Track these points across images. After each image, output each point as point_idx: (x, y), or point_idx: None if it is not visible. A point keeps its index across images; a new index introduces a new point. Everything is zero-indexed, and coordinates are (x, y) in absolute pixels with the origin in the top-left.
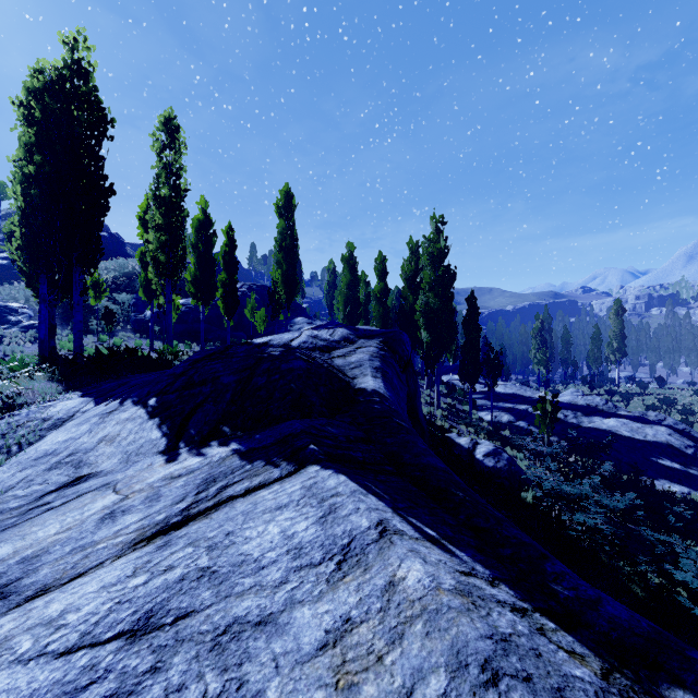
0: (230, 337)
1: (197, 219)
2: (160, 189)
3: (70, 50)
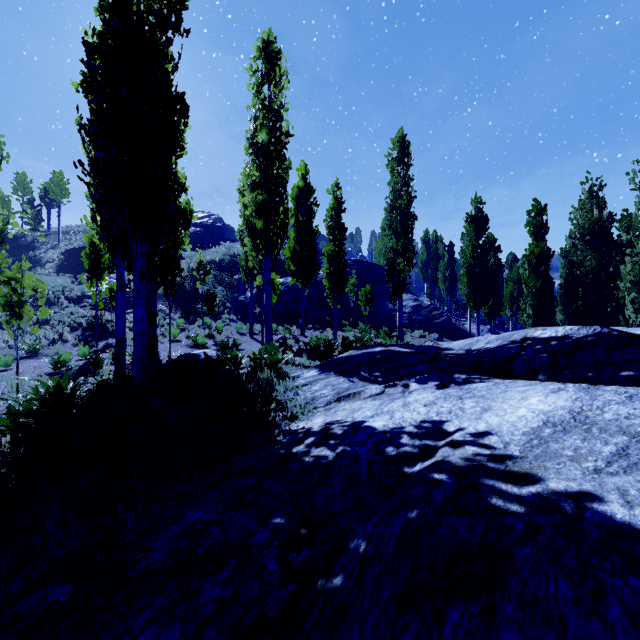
0: (329, 317)
1: (297, 187)
2: (257, 134)
3: None
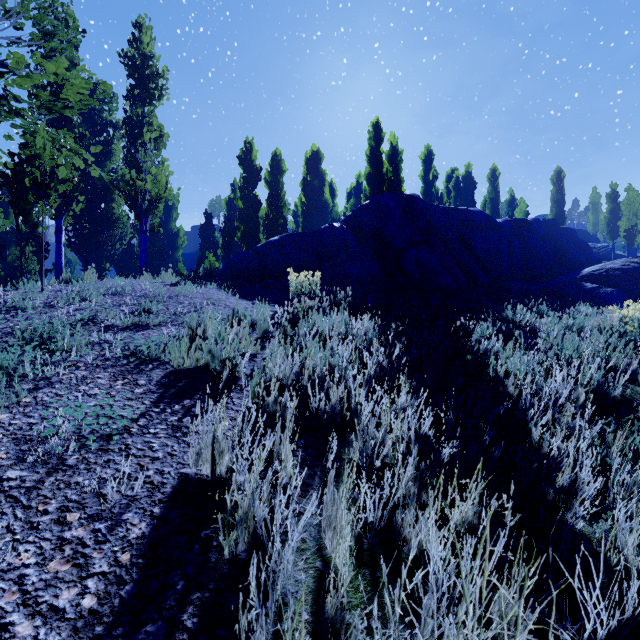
0: None
1: (507, 200)
2: (490, 195)
3: (466, 170)
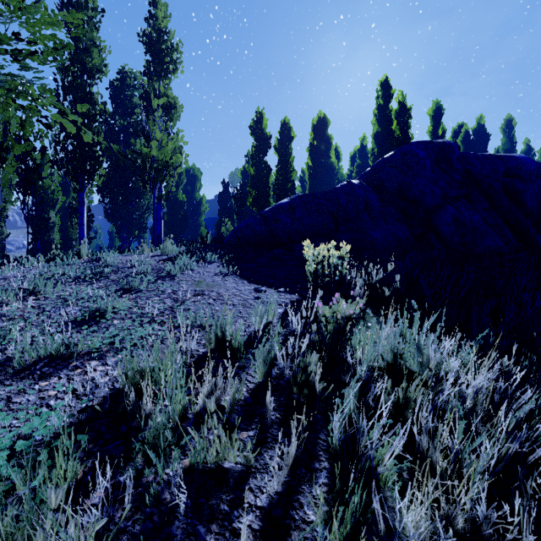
0: None
1: (522, 151)
2: (504, 147)
3: (478, 122)
